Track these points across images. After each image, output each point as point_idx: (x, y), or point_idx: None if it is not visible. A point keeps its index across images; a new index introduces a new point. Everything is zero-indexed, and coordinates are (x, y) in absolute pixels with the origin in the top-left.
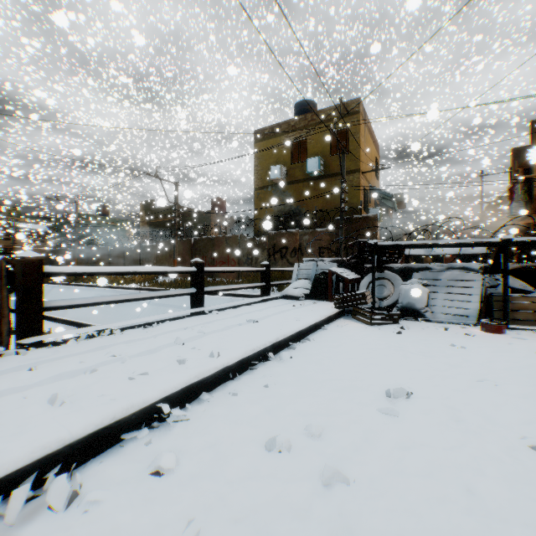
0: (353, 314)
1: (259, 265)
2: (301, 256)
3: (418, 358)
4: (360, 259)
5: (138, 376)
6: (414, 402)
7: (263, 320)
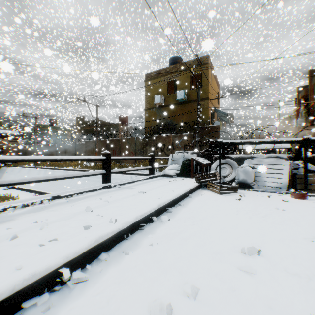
0: (208, 186)
1: (147, 156)
2: (173, 150)
3: (256, 219)
4: (210, 151)
5: (49, 242)
6: (263, 258)
7: (149, 191)
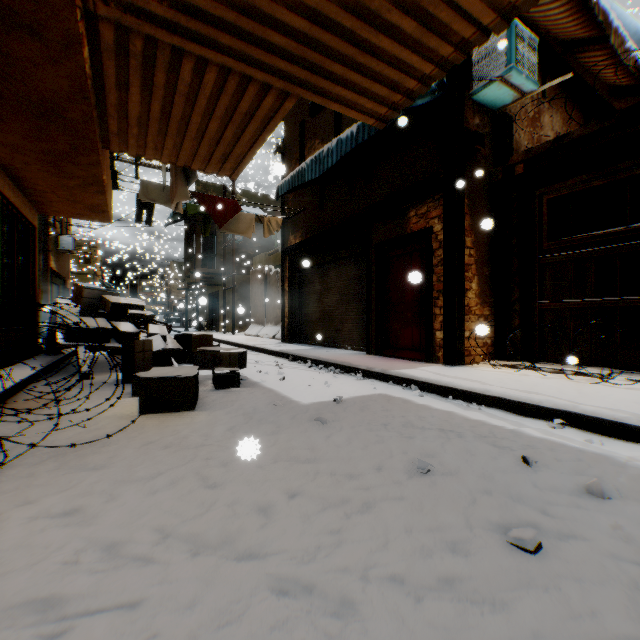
0: None
1: None
2: None
3: None
4: None
5: None
6: None
7: None
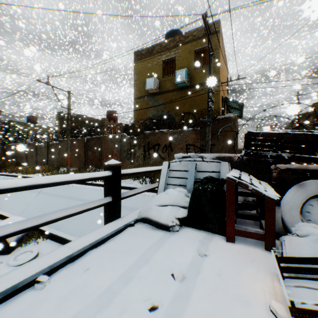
0: None
1: (136, 159)
2: (171, 152)
3: None
4: (256, 155)
5: None
6: None
7: None
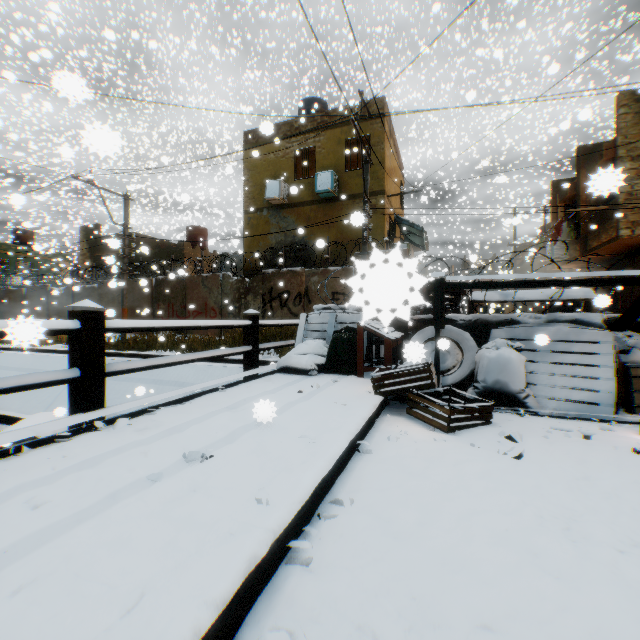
0: (410, 407)
1: None
2: (309, 304)
3: None
4: None
5: None
6: None
7: (230, 445)
